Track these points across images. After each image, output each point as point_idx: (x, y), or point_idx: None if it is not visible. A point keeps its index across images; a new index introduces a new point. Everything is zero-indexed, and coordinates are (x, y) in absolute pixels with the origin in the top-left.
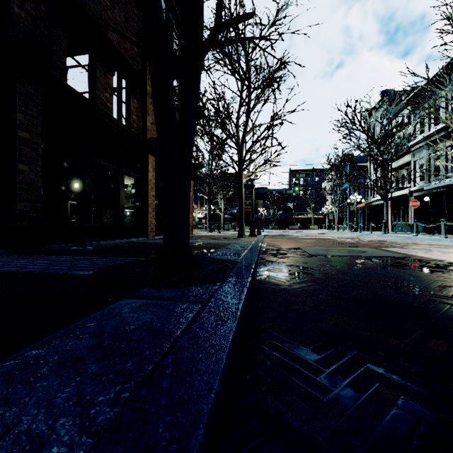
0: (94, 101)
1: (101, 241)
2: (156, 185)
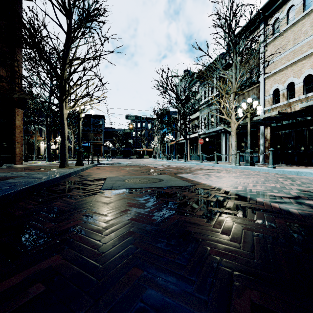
0: None
1: None
2: None
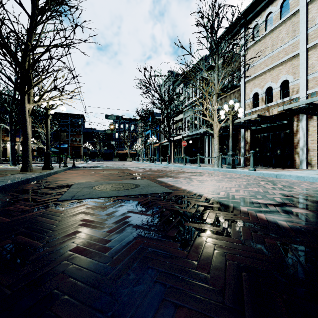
0: None
1: None
2: None
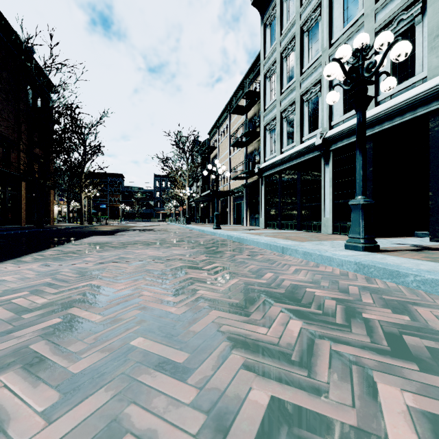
0: None
1: None
2: (26, 196)
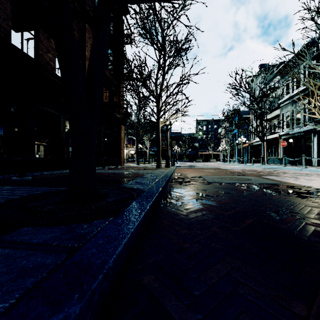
0: (38, 59)
1: (44, 172)
2: None
